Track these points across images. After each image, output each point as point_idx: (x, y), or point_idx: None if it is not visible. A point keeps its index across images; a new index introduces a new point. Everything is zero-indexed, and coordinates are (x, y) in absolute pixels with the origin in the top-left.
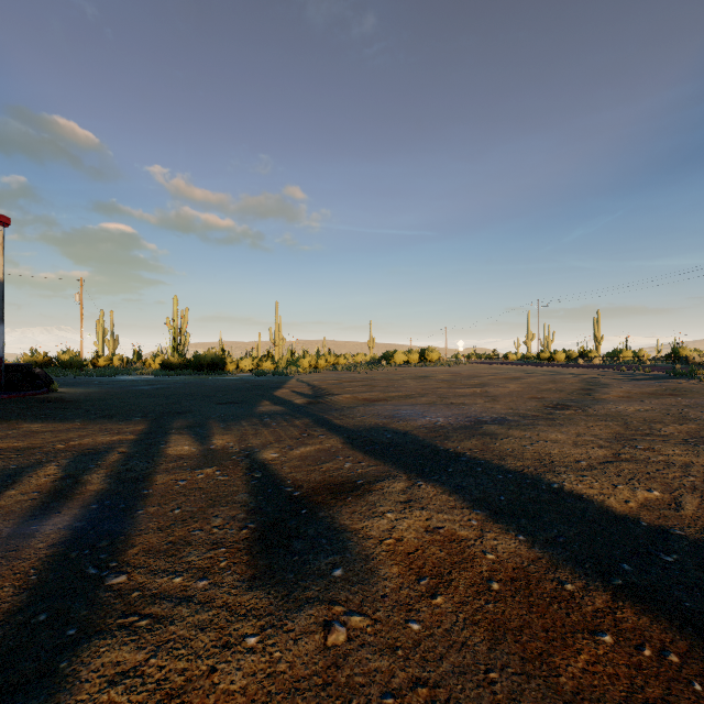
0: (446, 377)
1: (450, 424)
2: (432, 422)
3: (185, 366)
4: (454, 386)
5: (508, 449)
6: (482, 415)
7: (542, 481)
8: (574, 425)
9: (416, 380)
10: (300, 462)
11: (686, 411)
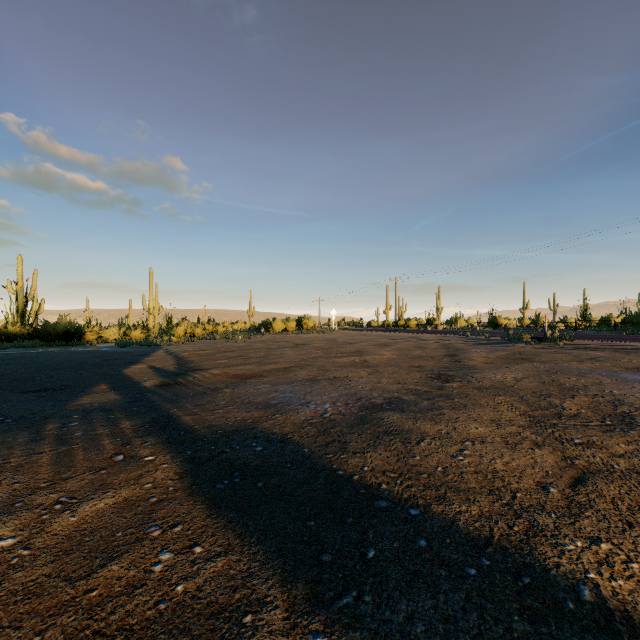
0: (322, 345)
1: (341, 414)
2: (319, 414)
3: (30, 337)
4: (333, 355)
5: (437, 467)
6: (373, 395)
7: (551, 575)
8: (477, 405)
9: (294, 348)
10: (54, 565)
11: (557, 379)
